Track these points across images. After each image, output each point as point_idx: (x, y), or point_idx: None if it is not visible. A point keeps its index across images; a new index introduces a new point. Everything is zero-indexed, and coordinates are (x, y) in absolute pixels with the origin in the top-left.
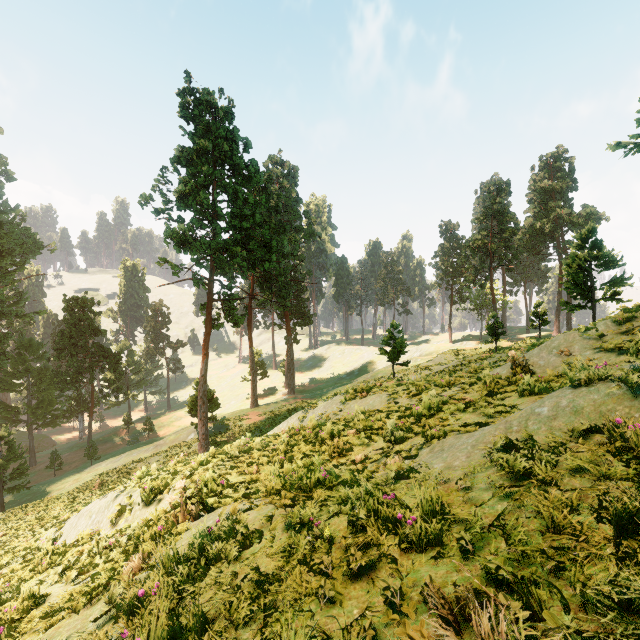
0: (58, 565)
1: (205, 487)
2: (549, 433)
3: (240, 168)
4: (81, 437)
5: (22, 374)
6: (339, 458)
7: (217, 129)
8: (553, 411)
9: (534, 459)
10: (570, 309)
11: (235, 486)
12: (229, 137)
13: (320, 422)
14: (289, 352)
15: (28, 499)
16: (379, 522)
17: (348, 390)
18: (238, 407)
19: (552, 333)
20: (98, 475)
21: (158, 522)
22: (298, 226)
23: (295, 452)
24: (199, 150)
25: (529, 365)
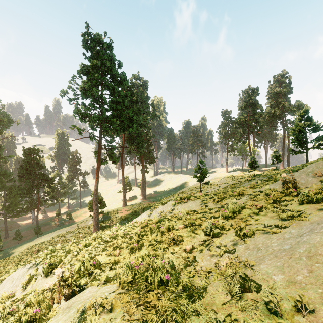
0: None
1: (83, 266)
2: None
3: (116, 76)
4: (33, 222)
5: (0, 189)
6: (174, 246)
7: (103, 55)
8: None
9: None
10: (294, 153)
11: (103, 265)
12: (110, 59)
13: (160, 218)
14: (143, 177)
15: (1, 257)
16: None
17: (176, 198)
18: (116, 206)
19: (279, 167)
20: (39, 244)
21: (36, 304)
22: (148, 111)
23: (144, 240)
24: (93, 65)
25: (296, 183)
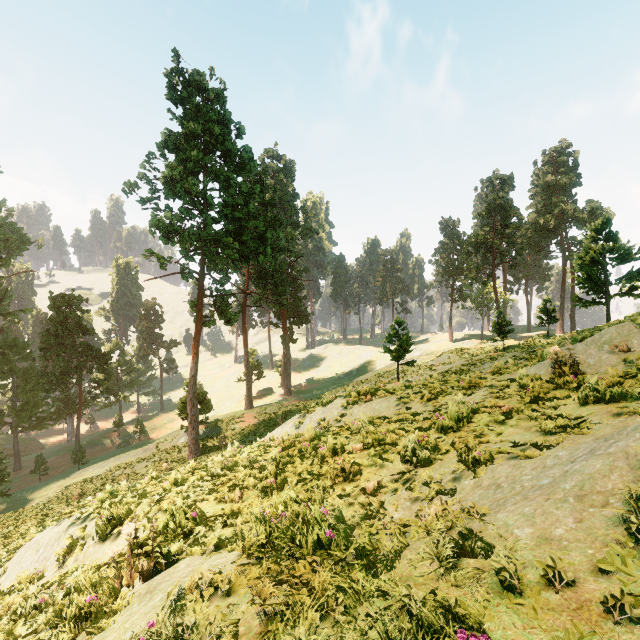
0: None
1: (173, 520)
2: None
3: (232, 154)
4: (69, 440)
5: (6, 375)
6: (344, 483)
7: (208, 112)
8: None
9: None
10: (583, 305)
11: (211, 519)
12: (220, 121)
13: (319, 432)
14: (285, 352)
15: (9, 507)
16: None
17: (350, 393)
18: (233, 408)
19: (555, 332)
20: (82, 482)
21: (90, 587)
22: (295, 222)
23: (288, 472)
24: (188, 134)
25: (578, 364)
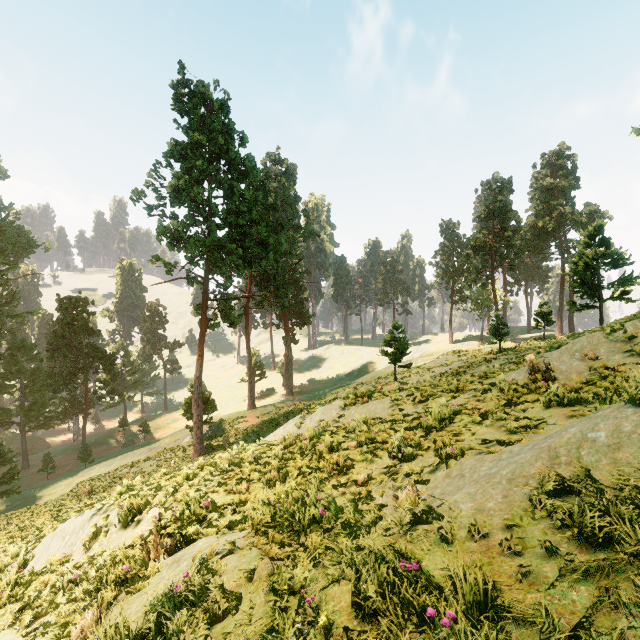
0: (19, 599)
1: (188, 509)
2: (614, 469)
3: (236, 163)
4: (76, 439)
5: (14, 375)
6: (339, 476)
7: (212, 122)
8: (614, 437)
9: (609, 513)
10: (576, 309)
11: (221, 508)
12: (224, 131)
13: (318, 431)
14: (287, 353)
15: (19, 504)
16: (397, 606)
17: (348, 395)
18: (235, 408)
19: (554, 333)
20: (90, 480)
21: (125, 560)
22: (297, 225)
23: (290, 467)
24: (193, 144)
25: (550, 370)
